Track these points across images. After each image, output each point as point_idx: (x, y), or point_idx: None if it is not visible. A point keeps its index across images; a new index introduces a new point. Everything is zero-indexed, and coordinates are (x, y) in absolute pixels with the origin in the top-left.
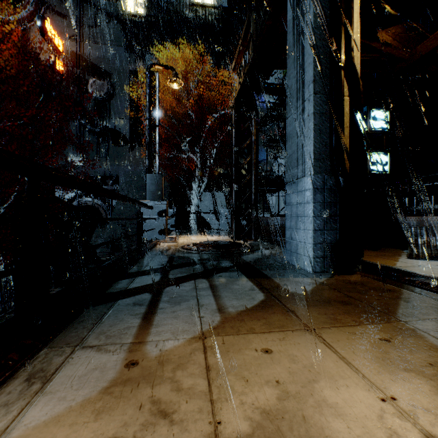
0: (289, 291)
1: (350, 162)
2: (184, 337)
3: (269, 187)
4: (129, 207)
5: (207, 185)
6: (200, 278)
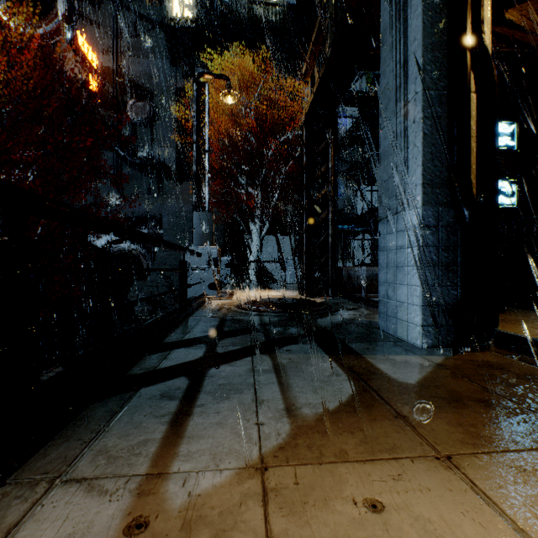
0: (393, 379)
1: (478, 187)
2: (231, 466)
3: (352, 227)
4: (175, 254)
5: (270, 227)
6: (260, 354)
